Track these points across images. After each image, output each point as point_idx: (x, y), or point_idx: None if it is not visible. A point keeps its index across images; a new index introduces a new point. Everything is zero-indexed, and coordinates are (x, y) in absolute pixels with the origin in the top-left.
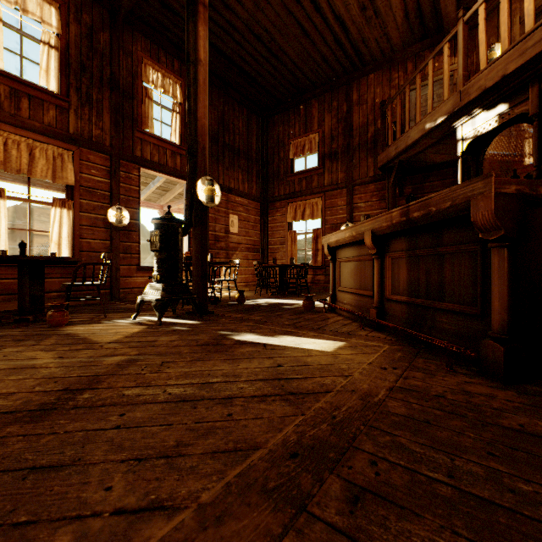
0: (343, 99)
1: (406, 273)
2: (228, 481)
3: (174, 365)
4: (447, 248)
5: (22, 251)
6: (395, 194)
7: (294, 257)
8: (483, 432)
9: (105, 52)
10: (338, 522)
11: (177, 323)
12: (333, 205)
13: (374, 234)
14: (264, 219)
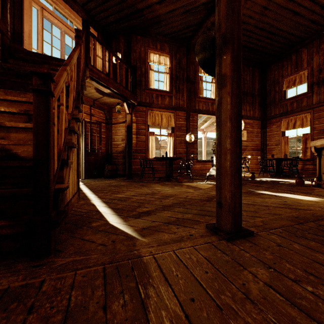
0: None
1: None
2: (275, 217)
3: None
4: None
5: (166, 155)
6: None
7: (286, 153)
8: None
9: (184, 67)
10: (312, 226)
11: None
12: (320, 116)
13: None
14: (263, 130)
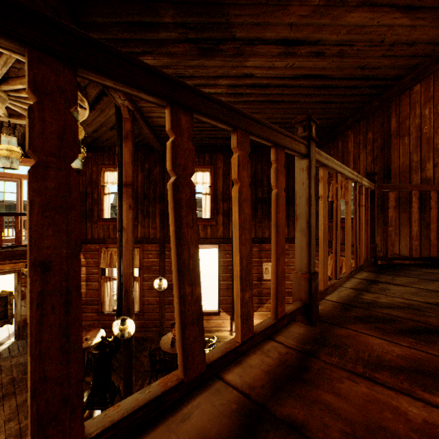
0: (379, 128)
1: None
2: None
3: None
4: None
5: None
6: None
7: None
8: None
9: (157, 179)
10: None
11: None
12: None
13: None
14: None
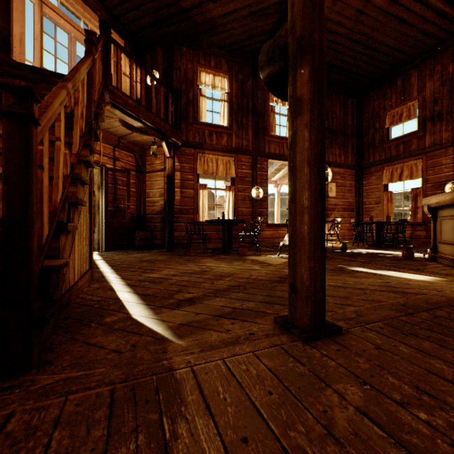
0: (448, 61)
1: None
2: (373, 305)
3: None
4: None
5: (223, 217)
6: None
7: (390, 214)
8: None
9: (249, 92)
10: (425, 319)
11: None
12: (435, 164)
13: None
14: (359, 183)
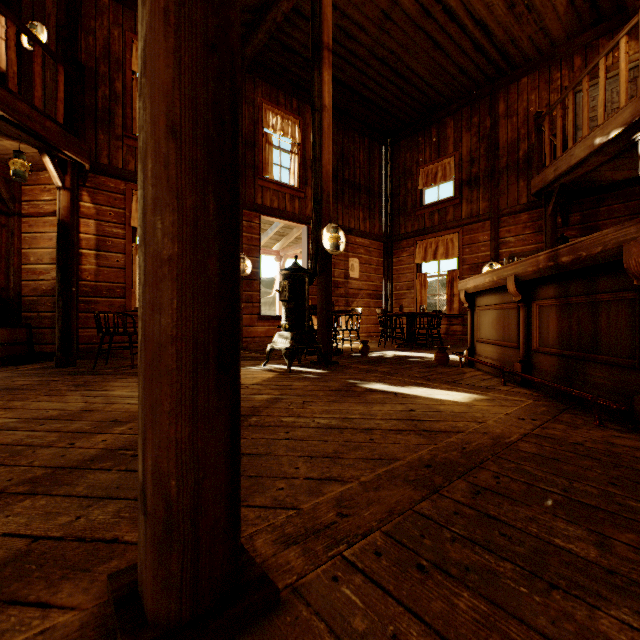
0: (486, 113)
1: (557, 323)
2: (378, 473)
3: (314, 404)
4: (602, 295)
5: None
6: (556, 225)
7: (424, 303)
8: (612, 470)
9: None
10: (462, 500)
11: (305, 372)
12: (472, 241)
13: (518, 279)
14: (388, 261)
